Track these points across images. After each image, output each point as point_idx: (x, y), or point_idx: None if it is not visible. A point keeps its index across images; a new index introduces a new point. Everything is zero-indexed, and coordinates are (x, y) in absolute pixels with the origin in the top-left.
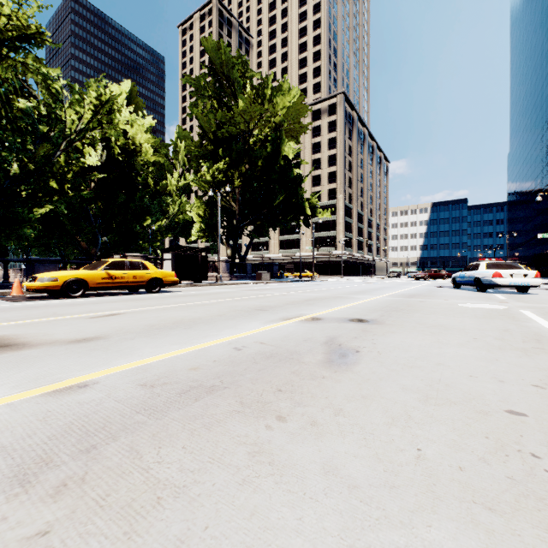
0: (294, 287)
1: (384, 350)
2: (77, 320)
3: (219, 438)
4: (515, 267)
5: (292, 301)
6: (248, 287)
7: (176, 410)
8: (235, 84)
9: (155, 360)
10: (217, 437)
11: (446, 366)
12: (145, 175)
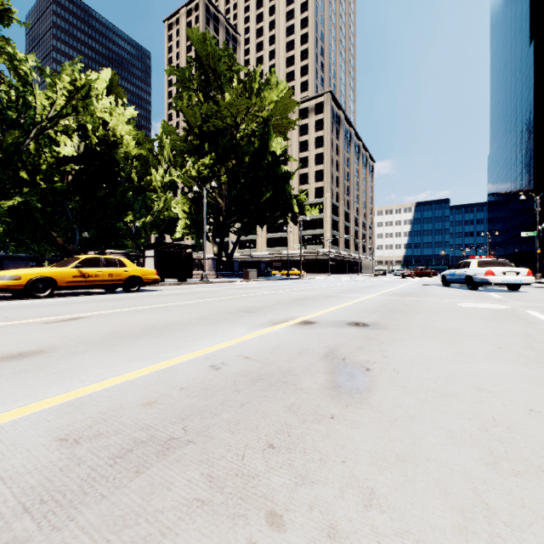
0: (283, 285)
1: (400, 367)
2: (27, 326)
3: None
4: (506, 265)
5: (281, 301)
6: (235, 285)
7: (96, 502)
8: (221, 77)
9: (99, 388)
10: None
11: (490, 393)
12: (129, 170)
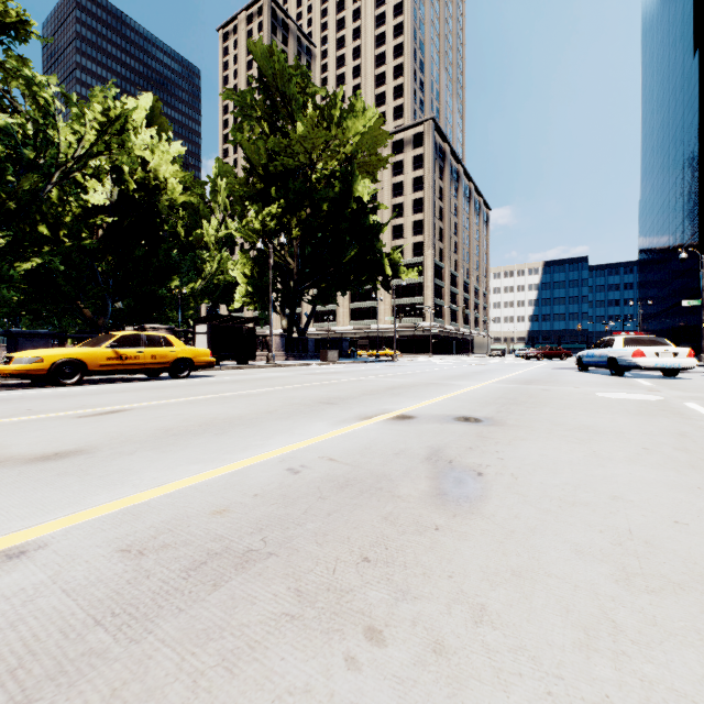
0: (371, 369)
1: (519, 471)
2: (57, 421)
3: (250, 701)
4: (660, 343)
5: (370, 390)
6: (310, 369)
7: (174, 615)
8: (292, 102)
9: (158, 494)
10: (247, 695)
11: (628, 503)
12: (174, 221)
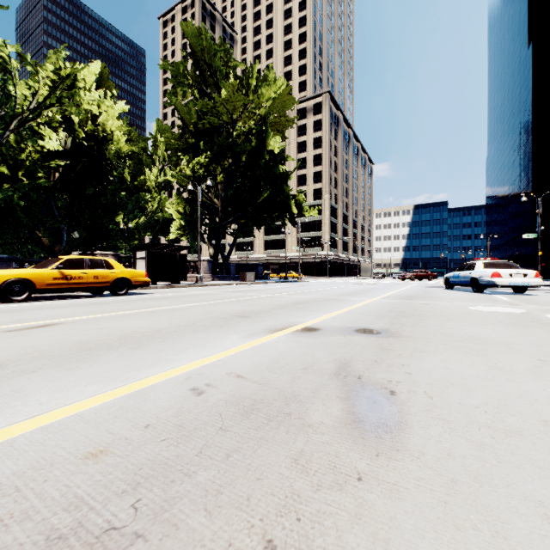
0: (281, 288)
1: (432, 389)
2: None
3: None
4: (512, 267)
5: (279, 305)
6: (231, 288)
7: None
8: (217, 72)
9: (32, 426)
10: None
11: None
12: (122, 169)
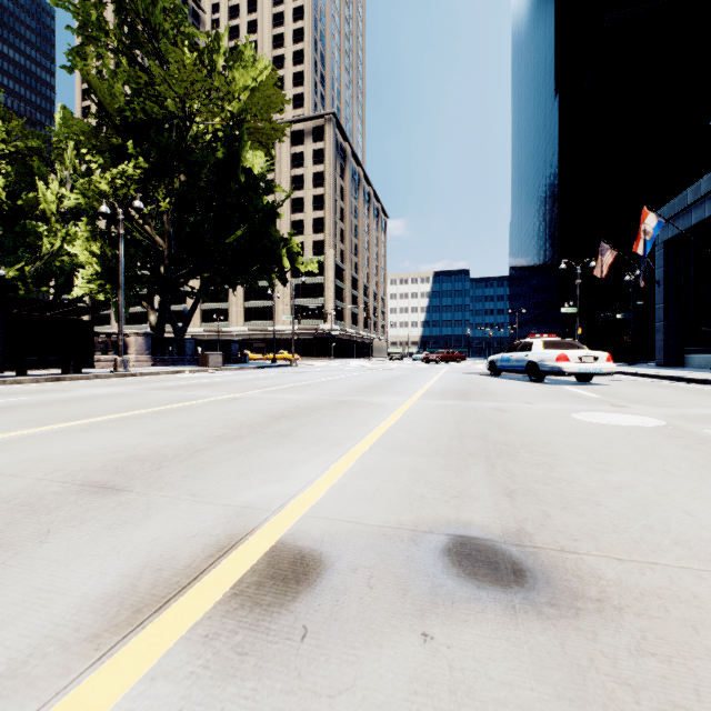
0: (261, 378)
1: None
2: None
3: None
4: (577, 347)
5: (238, 425)
6: (173, 380)
7: None
8: (159, 34)
9: None
10: None
11: None
12: None
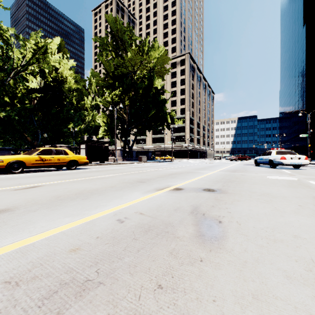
0: (162, 165)
1: (240, 220)
2: (2, 192)
3: None
4: (292, 153)
5: (161, 175)
6: (133, 165)
7: None
8: (125, 43)
9: (41, 237)
10: None
11: (304, 240)
12: (71, 97)
